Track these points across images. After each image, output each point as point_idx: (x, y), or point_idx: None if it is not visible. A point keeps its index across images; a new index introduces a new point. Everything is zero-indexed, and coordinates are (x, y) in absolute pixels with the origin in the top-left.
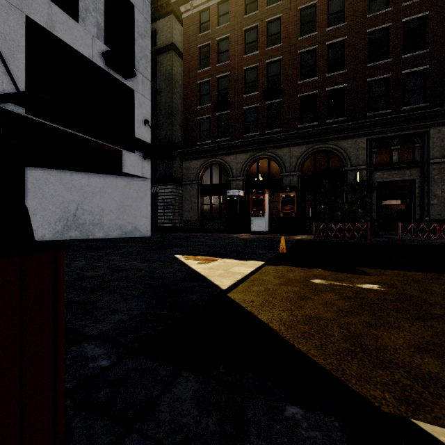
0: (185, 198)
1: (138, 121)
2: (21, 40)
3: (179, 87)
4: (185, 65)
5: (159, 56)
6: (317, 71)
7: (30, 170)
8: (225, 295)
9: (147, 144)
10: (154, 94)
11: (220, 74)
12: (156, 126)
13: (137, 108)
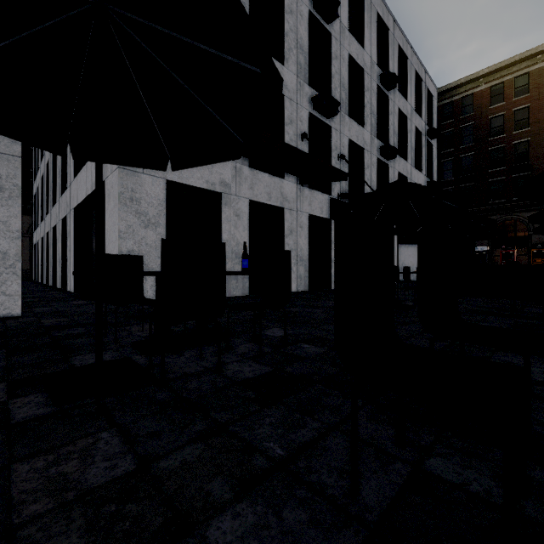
0: None
1: None
2: None
3: None
4: None
5: None
6: None
7: None
8: None
9: None
10: None
11: (464, 154)
12: None
13: None
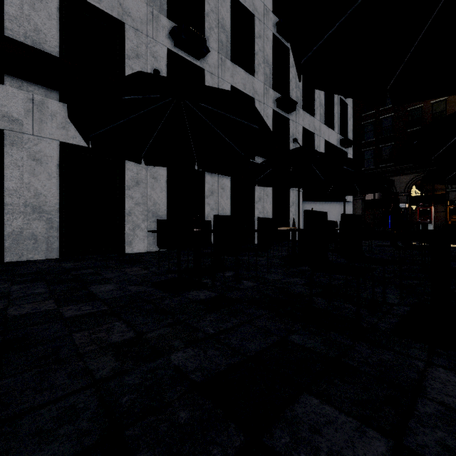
0: None
1: None
2: (323, 151)
3: None
4: None
5: None
6: None
7: None
8: None
9: None
10: None
11: (384, 115)
12: None
13: None
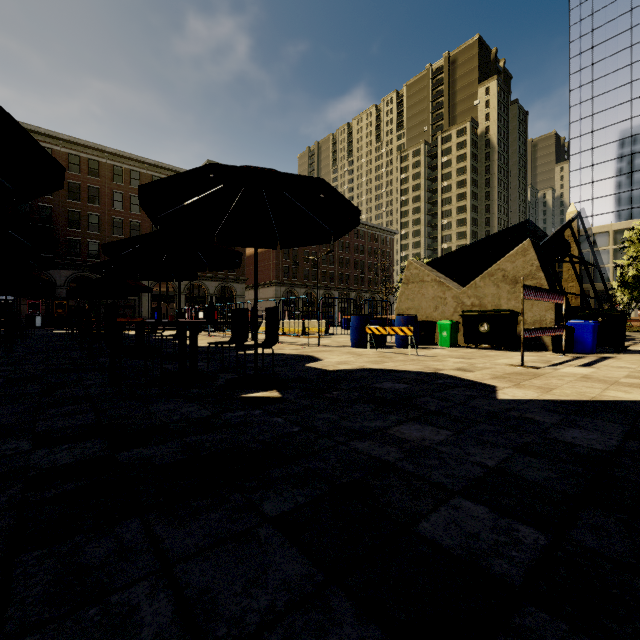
0: None
1: None
2: None
3: None
4: None
5: None
6: (81, 226)
7: None
8: None
9: None
10: None
11: None
12: None
13: None
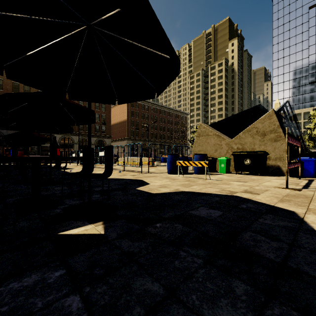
0: None
1: None
2: None
3: None
4: None
5: None
6: None
7: None
8: None
9: None
10: None
11: None
12: None
13: None
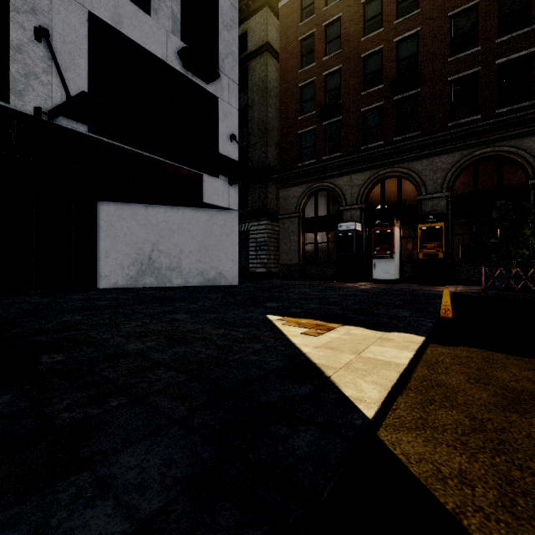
0: (282, 236)
1: (223, 136)
2: (82, 42)
3: (274, 98)
4: (282, 67)
5: (251, 62)
6: (480, 37)
7: (102, 204)
8: (377, 438)
9: (232, 161)
10: (244, 111)
11: (329, 69)
12: (247, 148)
13: (221, 120)
